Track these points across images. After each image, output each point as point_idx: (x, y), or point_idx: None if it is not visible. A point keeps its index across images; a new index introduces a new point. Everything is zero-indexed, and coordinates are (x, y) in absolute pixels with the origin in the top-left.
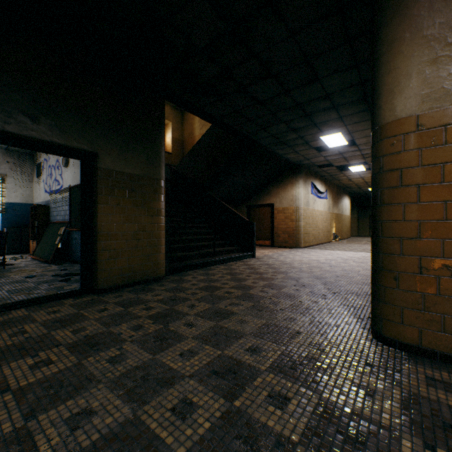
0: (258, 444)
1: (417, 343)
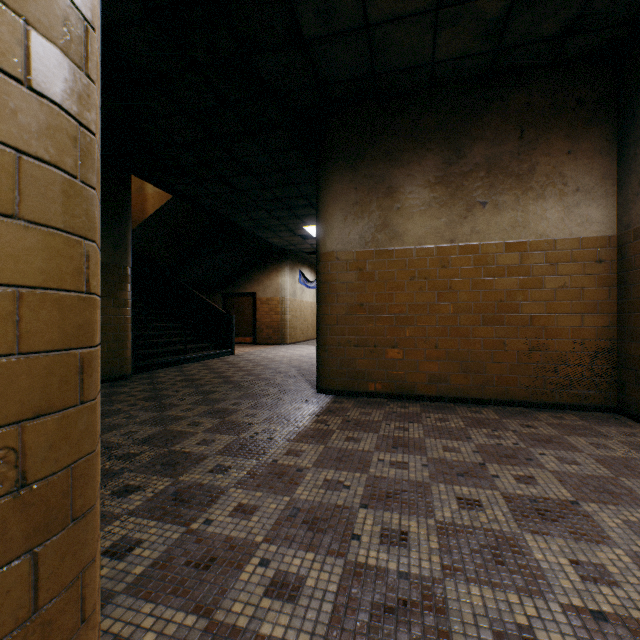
0: (240, 425)
1: (336, 388)
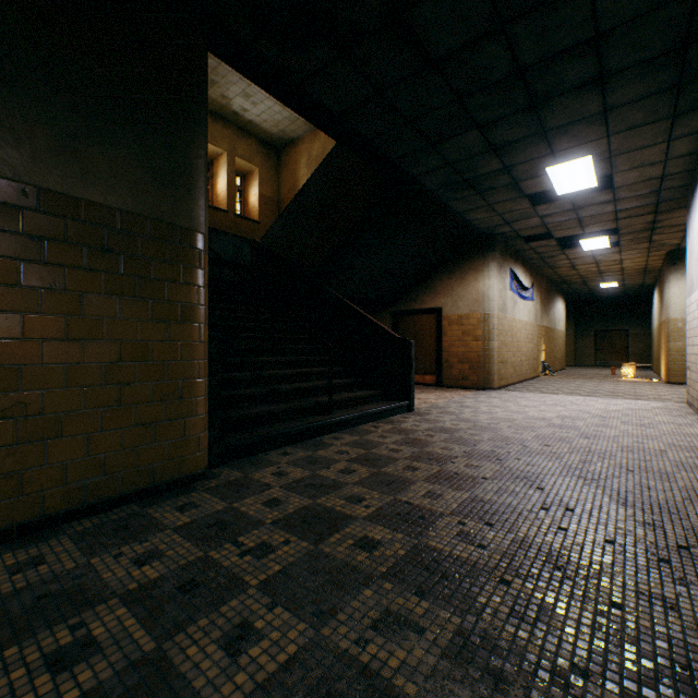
0: None
1: None
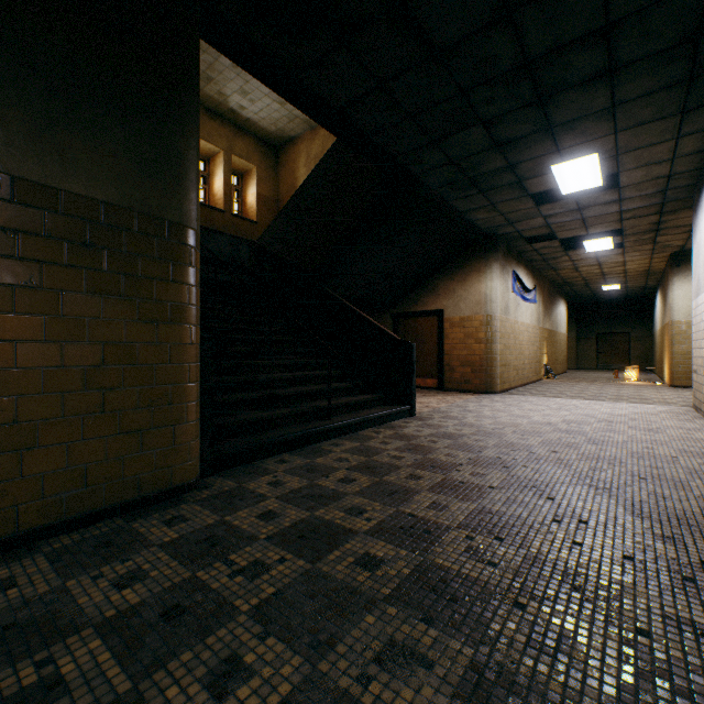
0: None
1: None
